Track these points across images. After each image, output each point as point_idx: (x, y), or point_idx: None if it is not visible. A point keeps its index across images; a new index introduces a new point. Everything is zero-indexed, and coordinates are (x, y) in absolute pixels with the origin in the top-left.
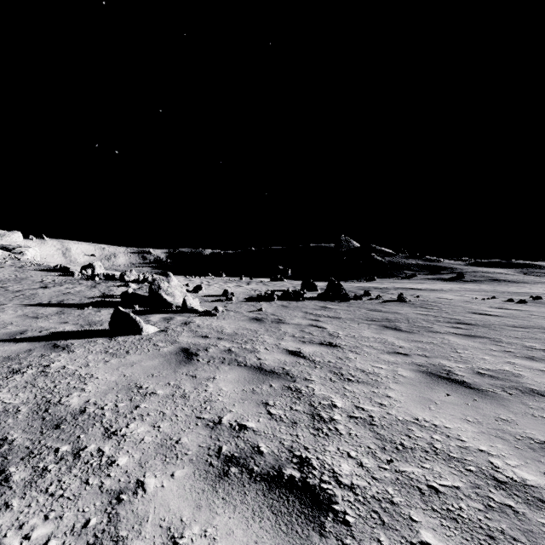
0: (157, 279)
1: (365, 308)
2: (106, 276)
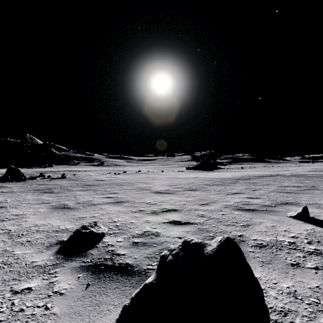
0: None
1: (37, 184)
2: None
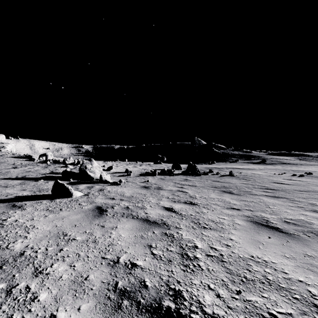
0: (84, 163)
1: (210, 180)
2: (54, 161)
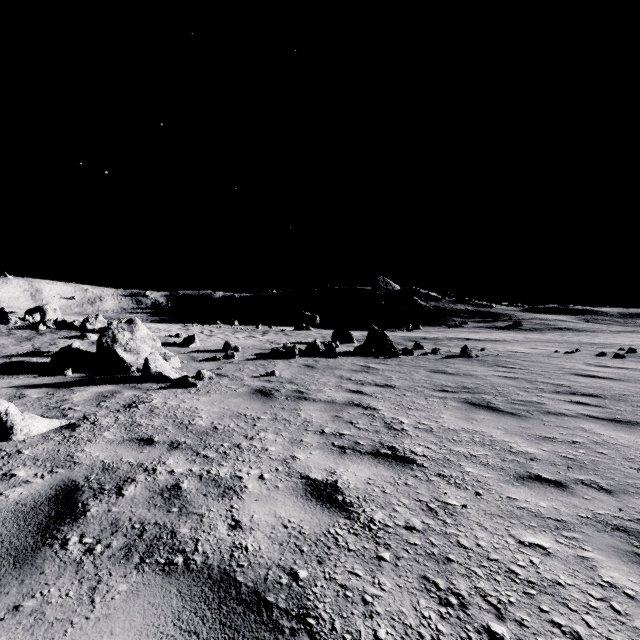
0: (112, 328)
1: (424, 368)
2: (60, 323)
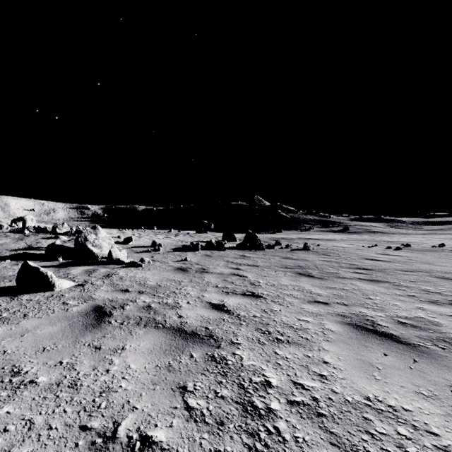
0: (83, 231)
1: (278, 256)
2: (37, 229)
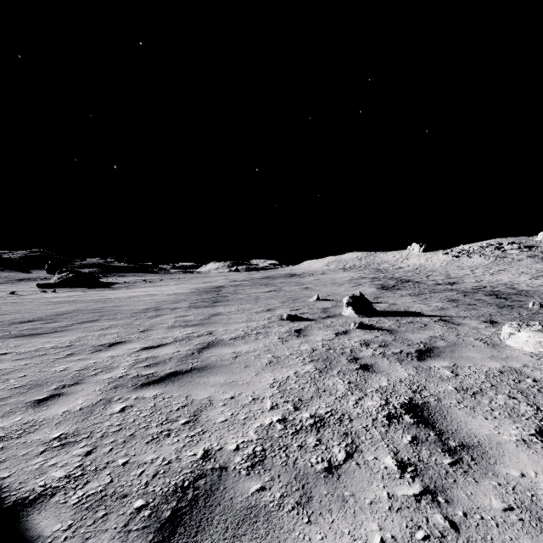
0: None
1: None
2: None
